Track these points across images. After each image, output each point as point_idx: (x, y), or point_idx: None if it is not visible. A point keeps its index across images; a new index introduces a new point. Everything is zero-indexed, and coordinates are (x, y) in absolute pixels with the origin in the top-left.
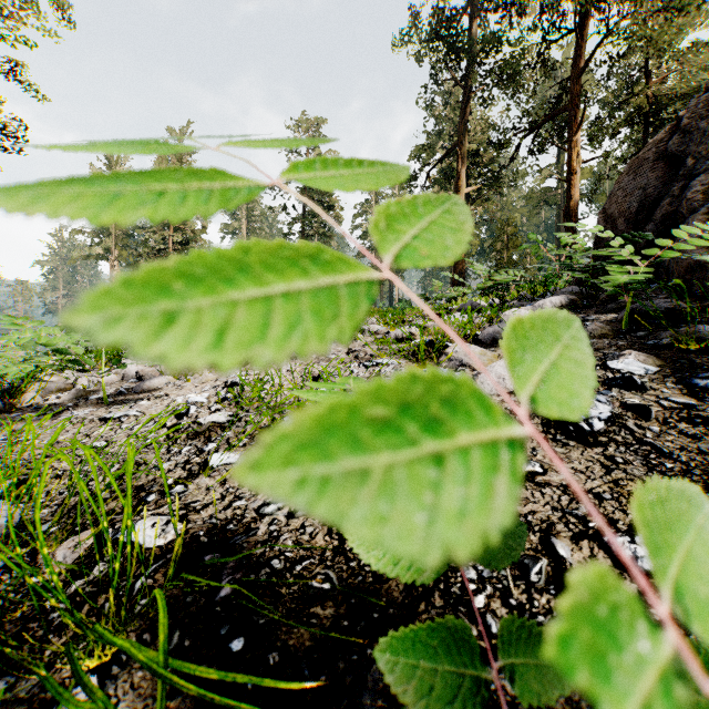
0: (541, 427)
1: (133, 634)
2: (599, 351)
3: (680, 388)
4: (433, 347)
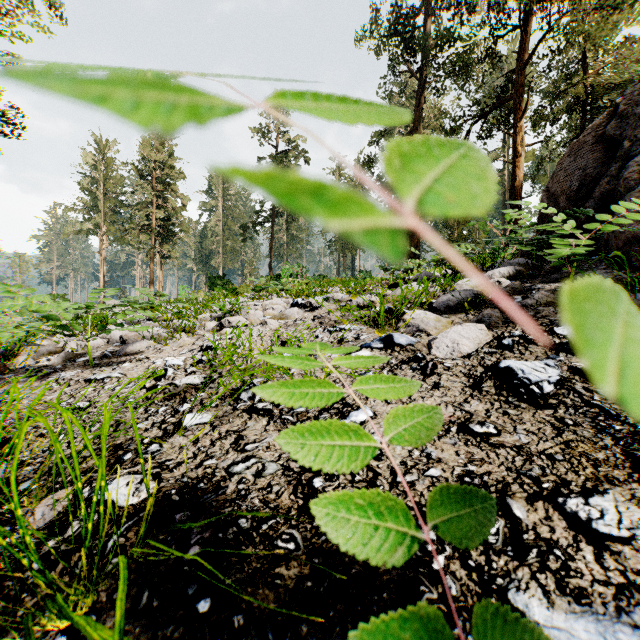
0: (493, 389)
1: (104, 593)
2: (546, 318)
3: None
4: (392, 314)
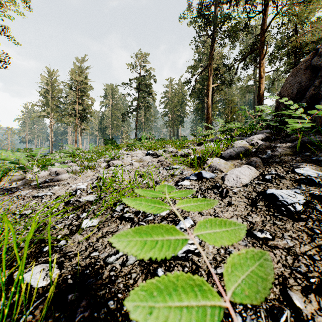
0: (264, 207)
1: None
2: (287, 163)
3: None
4: (200, 160)
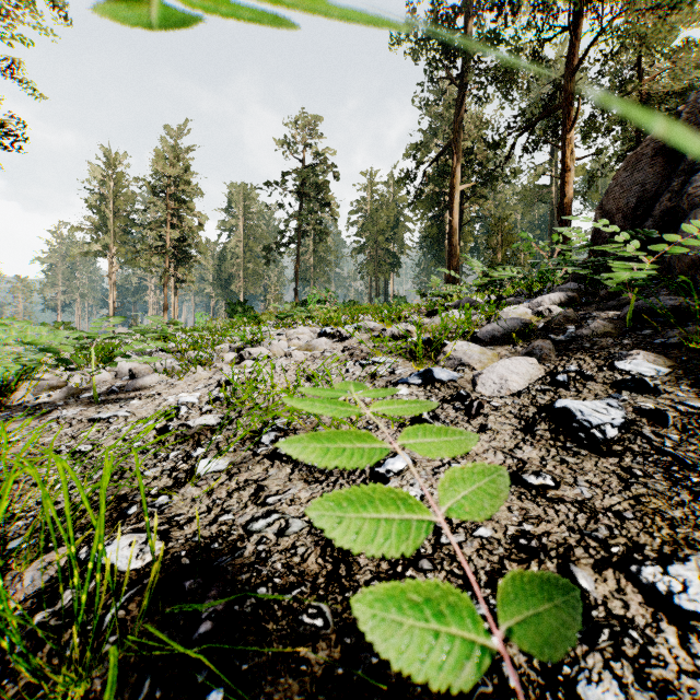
0: (548, 433)
1: (98, 679)
2: (604, 350)
3: (696, 391)
4: (431, 345)
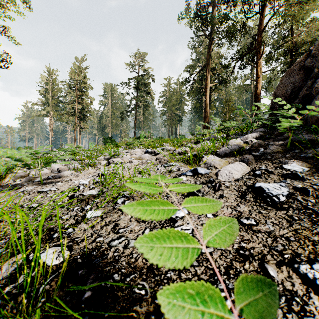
0: (252, 198)
1: None
2: (277, 160)
3: None
4: (196, 157)
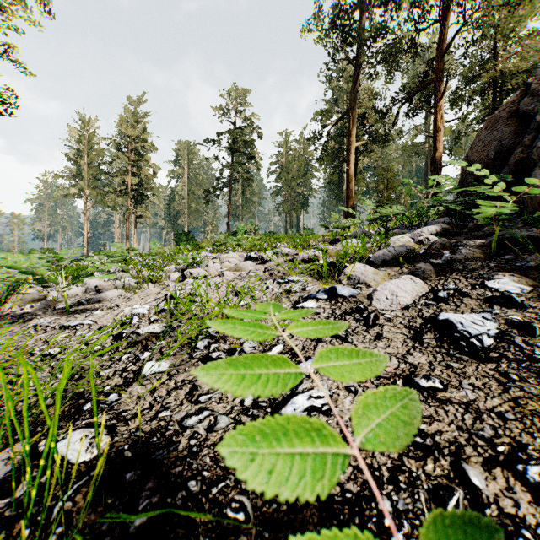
0: (434, 341)
1: None
2: (475, 272)
3: None
4: (334, 267)
